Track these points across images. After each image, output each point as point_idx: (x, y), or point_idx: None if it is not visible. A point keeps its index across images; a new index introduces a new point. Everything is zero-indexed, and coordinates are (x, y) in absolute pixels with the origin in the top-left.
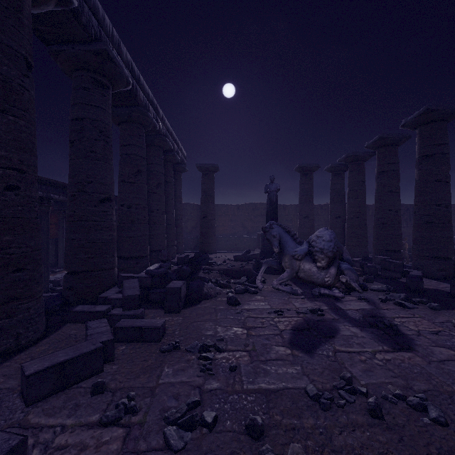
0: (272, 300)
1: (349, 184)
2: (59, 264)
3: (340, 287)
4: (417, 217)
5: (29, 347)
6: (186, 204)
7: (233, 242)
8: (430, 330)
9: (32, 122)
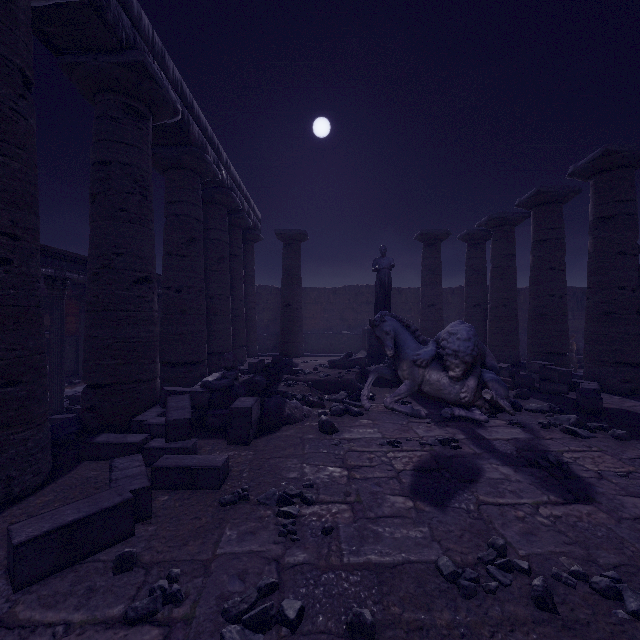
0: (384, 425)
1: (492, 258)
2: (80, 372)
3: (483, 406)
4: (591, 306)
5: (26, 497)
6: (261, 287)
7: (328, 341)
8: (616, 471)
9: (31, 165)
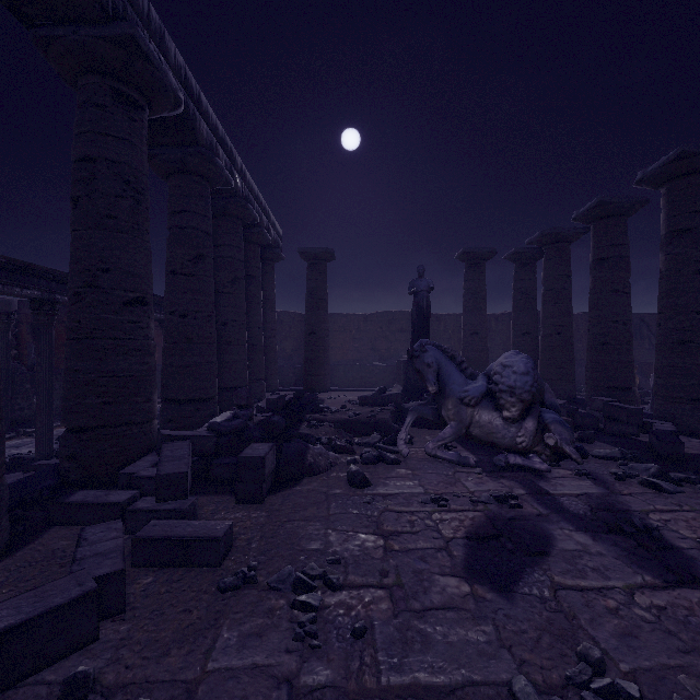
0: (426, 476)
1: (545, 280)
2: None
3: (543, 453)
4: (664, 333)
5: None
6: (283, 313)
7: (358, 374)
8: None
9: None
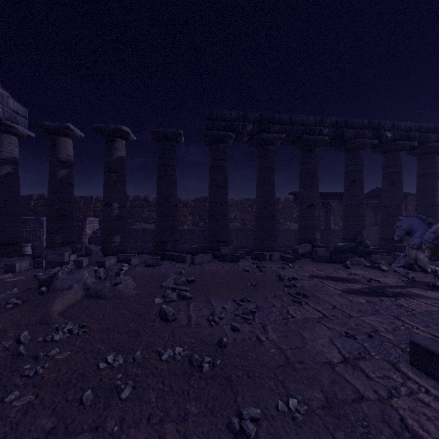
0: (376, 274)
1: None
2: None
3: None
4: None
5: None
6: None
7: None
8: (403, 305)
9: (271, 186)
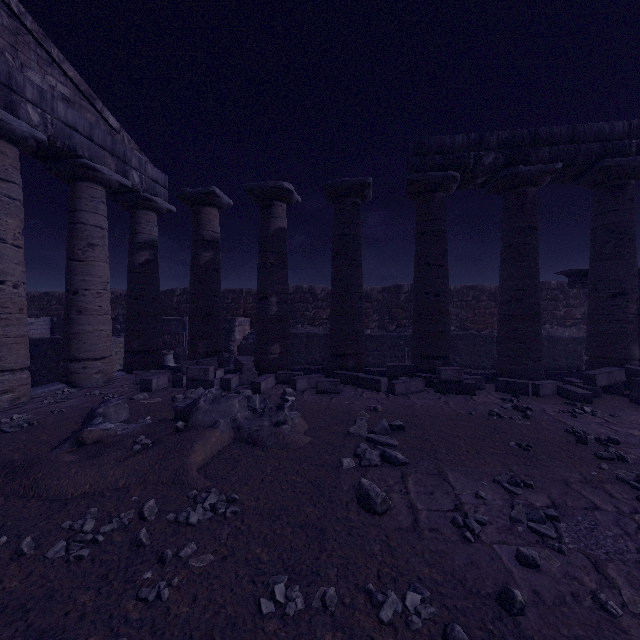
0: None
1: None
2: None
3: None
4: None
5: None
6: None
7: None
8: None
9: (532, 260)
